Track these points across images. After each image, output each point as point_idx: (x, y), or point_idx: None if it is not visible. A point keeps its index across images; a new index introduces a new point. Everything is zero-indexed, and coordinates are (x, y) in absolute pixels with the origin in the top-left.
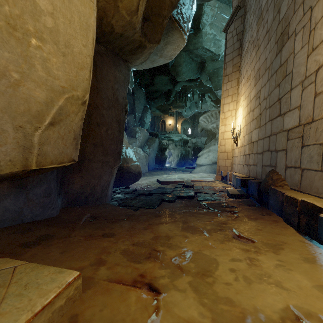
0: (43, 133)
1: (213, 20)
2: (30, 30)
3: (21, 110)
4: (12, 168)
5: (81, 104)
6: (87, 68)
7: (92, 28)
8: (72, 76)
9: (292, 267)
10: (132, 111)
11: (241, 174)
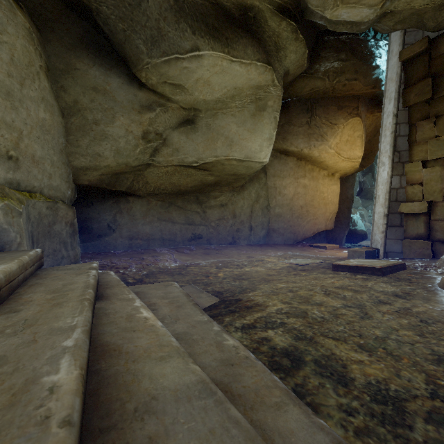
0: (328, 222)
1: None
2: (327, 203)
3: (325, 218)
4: (323, 229)
5: (335, 213)
6: (337, 204)
7: (338, 193)
8: (334, 208)
9: None
10: (370, 169)
11: None
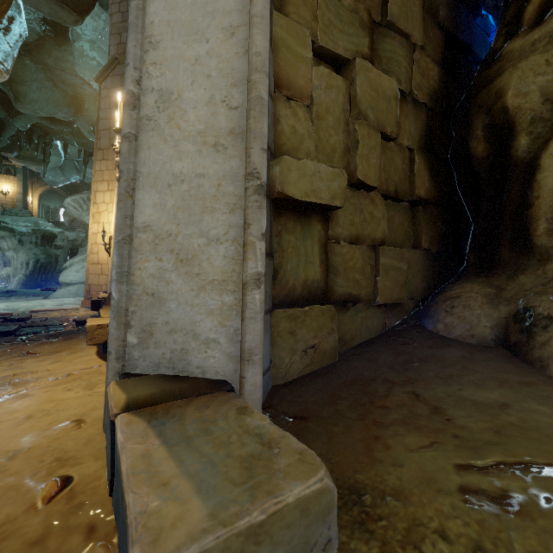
0: None
1: (96, 38)
2: None
3: None
4: None
5: None
6: None
7: None
8: None
9: (50, 359)
10: None
11: (105, 295)
